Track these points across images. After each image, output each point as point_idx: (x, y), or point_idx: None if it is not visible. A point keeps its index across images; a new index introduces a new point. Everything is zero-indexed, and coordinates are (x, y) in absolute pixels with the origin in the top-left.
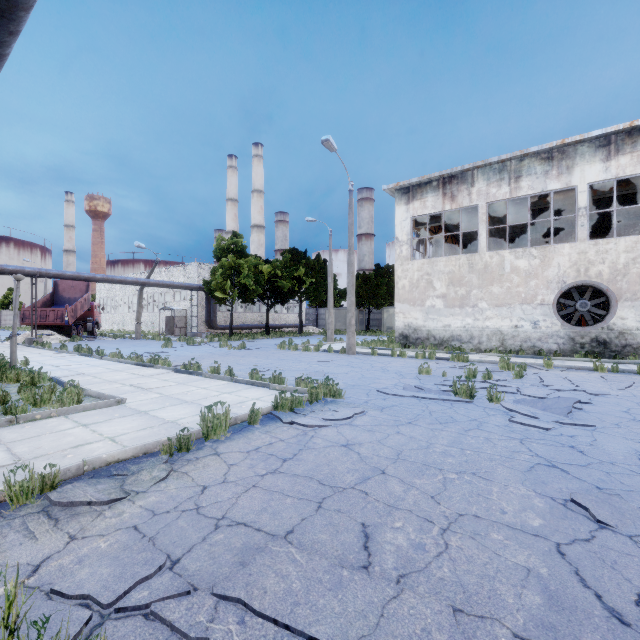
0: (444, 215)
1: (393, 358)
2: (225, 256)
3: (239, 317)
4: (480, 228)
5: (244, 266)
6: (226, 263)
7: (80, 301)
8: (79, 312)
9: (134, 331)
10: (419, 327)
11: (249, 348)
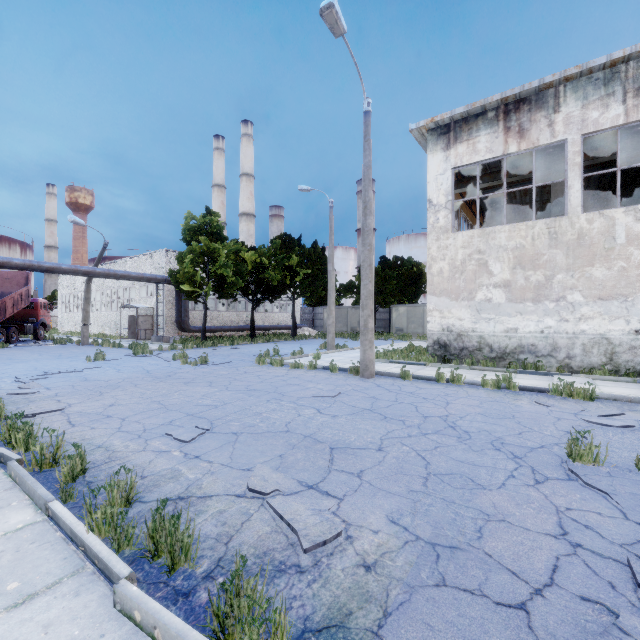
0: (494, 171)
1: (442, 386)
2: (196, 239)
3: (220, 317)
4: (570, 176)
5: (220, 252)
6: (197, 248)
7: (12, 296)
8: (10, 310)
9: (97, 333)
10: (465, 331)
11: (214, 362)
